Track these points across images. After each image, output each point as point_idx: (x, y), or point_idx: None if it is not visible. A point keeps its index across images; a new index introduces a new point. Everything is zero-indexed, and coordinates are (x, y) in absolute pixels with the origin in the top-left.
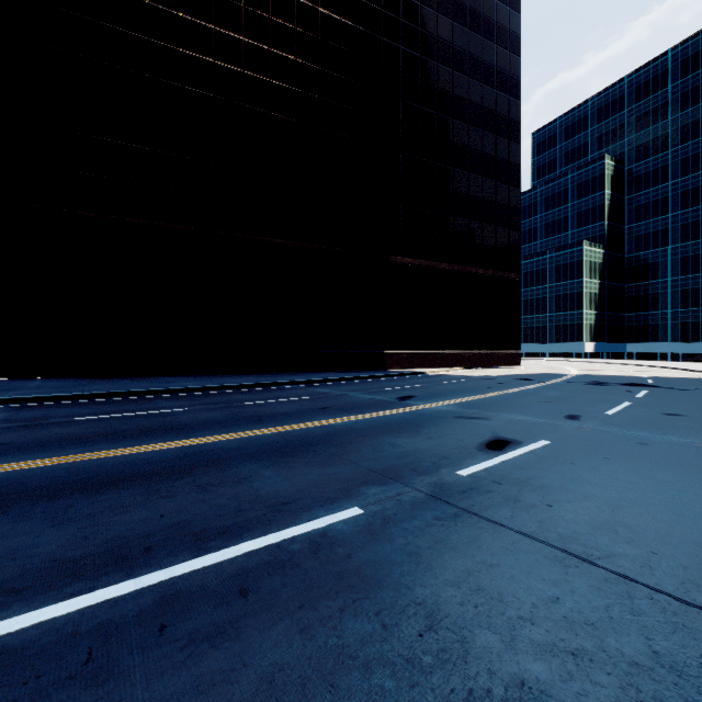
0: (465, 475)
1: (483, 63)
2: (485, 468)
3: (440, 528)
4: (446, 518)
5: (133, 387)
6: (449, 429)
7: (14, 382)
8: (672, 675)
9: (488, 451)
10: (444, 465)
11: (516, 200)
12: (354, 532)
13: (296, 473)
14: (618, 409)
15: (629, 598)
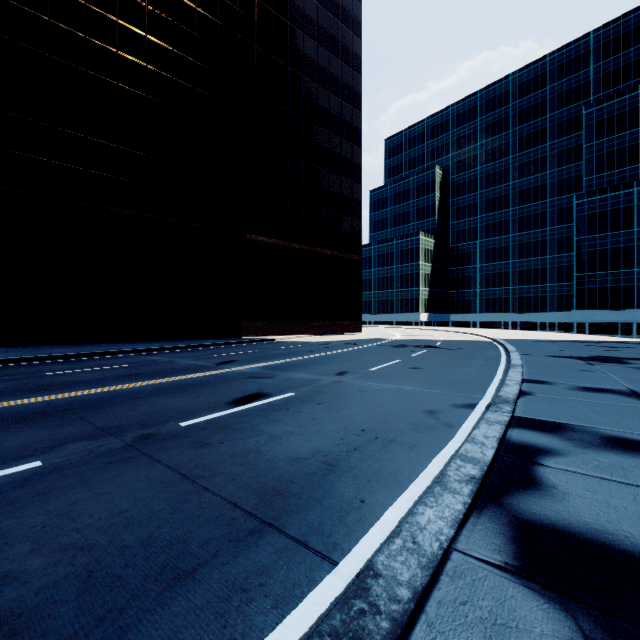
0: (184, 425)
1: (330, 74)
2: (210, 418)
3: (99, 470)
4: (117, 461)
5: None
6: (226, 388)
7: None
8: (141, 549)
9: (233, 404)
10: (177, 418)
11: (358, 194)
12: (7, 483)
13: (17, 436)
14: (383, 366)
15: (185, 503)
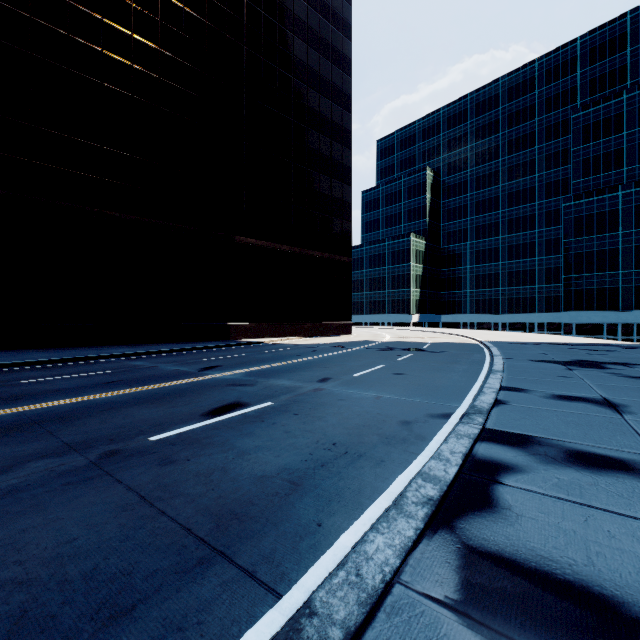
0: (154, 440)
1: (320, 76)
2: (181, 432)
3: (56, 492)
4: (76, 482)
5: None
6: (204, 397)
7: None
8: (83, 583)
9: (209, 415)
10: (148, 432)
11: (348, 196)
12: None
13: None
14: (367, 371)
15: (138, 529)
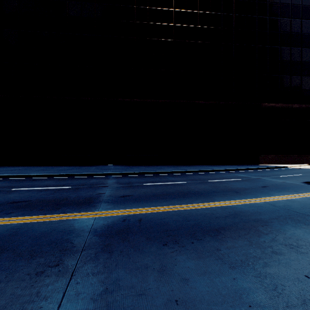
0: None
1: None
2: None
3: None
4: None
5: (149, 170)
6: None
7: (105, 166)
8: None
9: None
10: None
11: None
12: None
13: None
14: None
15: None
